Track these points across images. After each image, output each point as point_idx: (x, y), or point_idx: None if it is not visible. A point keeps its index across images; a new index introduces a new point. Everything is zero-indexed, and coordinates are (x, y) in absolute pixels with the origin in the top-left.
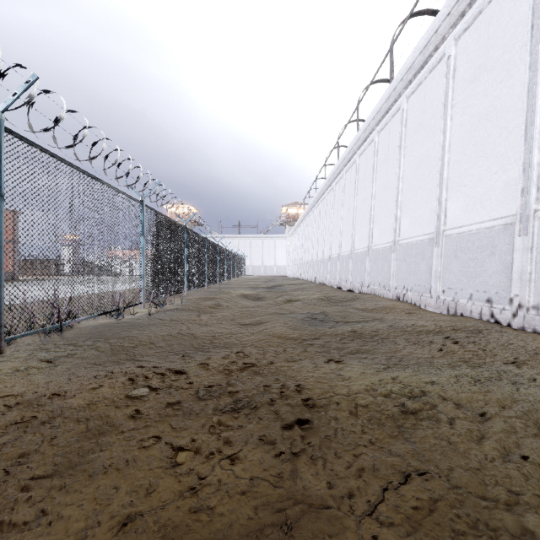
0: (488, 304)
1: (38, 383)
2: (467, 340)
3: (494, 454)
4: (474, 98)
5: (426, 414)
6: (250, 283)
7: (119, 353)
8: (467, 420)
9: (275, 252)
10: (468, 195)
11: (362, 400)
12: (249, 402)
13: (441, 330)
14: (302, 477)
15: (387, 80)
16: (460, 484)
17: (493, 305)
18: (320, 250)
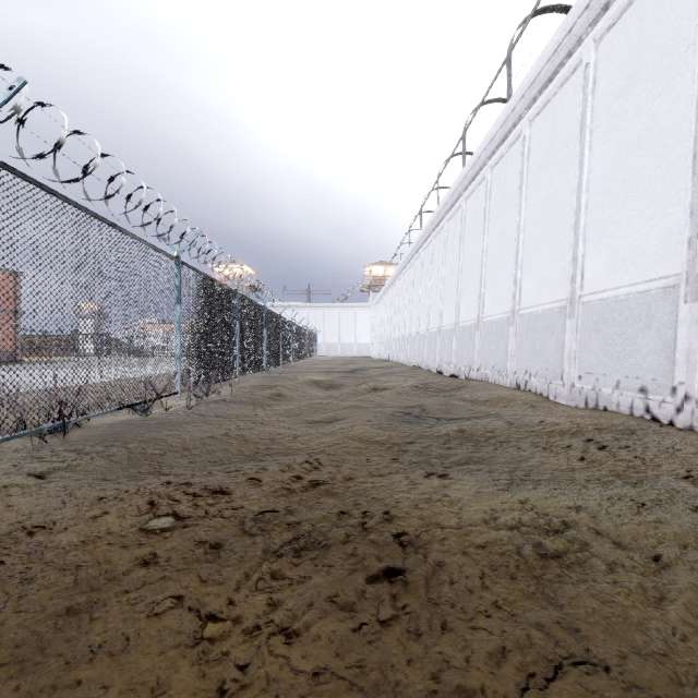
0: (642, 394)
1: (18, 509)
2: (616, 444)
3: (684, 627)
4: (622, 118)
5: (574, 559)
6: (322, 367)
7: (139, 464)
8: (636, 569)
9: (356, 326)
10: (614, 248)
11: (479, 536)
12: (316, 539)
13: (580, 430)
14: (394, 668)
15: (503, 100)
16: (641, 682)
17: (648, 396)
18: (414, 323)
